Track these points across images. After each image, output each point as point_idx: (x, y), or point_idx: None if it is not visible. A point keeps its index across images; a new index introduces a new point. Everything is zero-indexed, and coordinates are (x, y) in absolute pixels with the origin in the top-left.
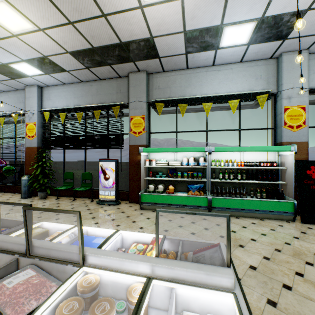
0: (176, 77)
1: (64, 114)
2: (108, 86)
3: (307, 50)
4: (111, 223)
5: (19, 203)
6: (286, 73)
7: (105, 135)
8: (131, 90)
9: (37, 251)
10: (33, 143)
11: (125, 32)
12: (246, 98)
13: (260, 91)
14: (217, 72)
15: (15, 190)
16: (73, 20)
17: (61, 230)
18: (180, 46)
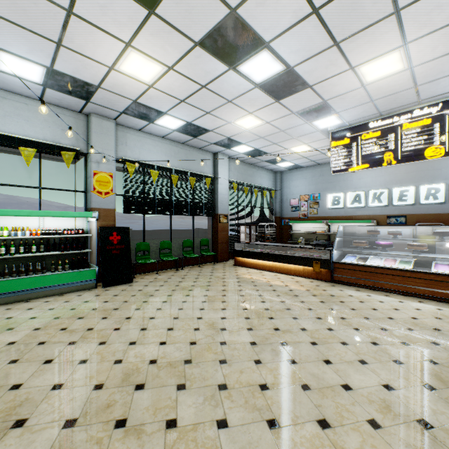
0: None
1: None
2: None
3: (115, 121)
4: None
5: None
6: (96, 135)
7: None
8: None
9: None
10: None
11: None
12: (47, 150)
13: (67, 147)
14: (2, 99)
15: None
16: None
17: None
18: None
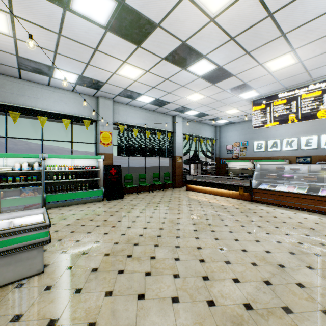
0: (6, 82)
1: None
2: None
3: (113, 100)
4: None
5: None
6: (102, 109)
7: None
8: None
9: None
10: None
11: None
12: (76, 120)
13: (86, 117)
14: (53, 92)
15: None
16: None
17: None
18: (12, 62)
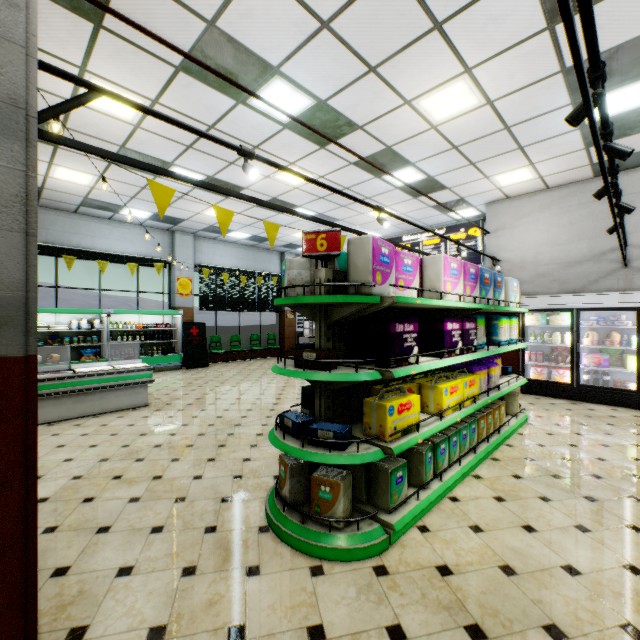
0: (57, 218)
1: None
2: None
3: (194, 234)
4: None
5: None
6: (179, 248)
7: None
8: None
9: None
10: None
11: None
12: (145, 263)
13: (158, 259)
14: (115, 228)
15: None
16: None
17: None
18: (76, 201)
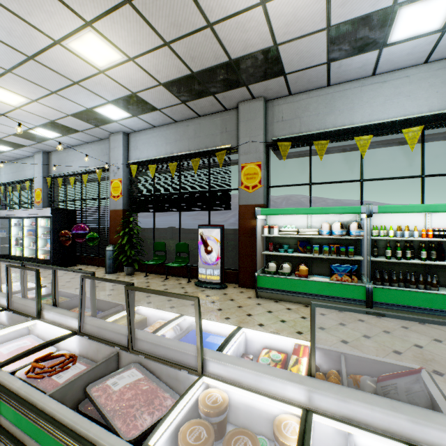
0: (310, 101)
1: (154, 167)
2: (209, 125)
3: None
4: (218, 314)
5: (120, 281)
6: None
7: (206, 192)
8: (241, 127)
9: (141, 345)
10: (119, 205)
11: (237, 44)
12: (436, 123)
13: None
14: (381, 84)
15: (98, 263)
16: (169, 40)
17: (162, 319)
18: (320, 52)
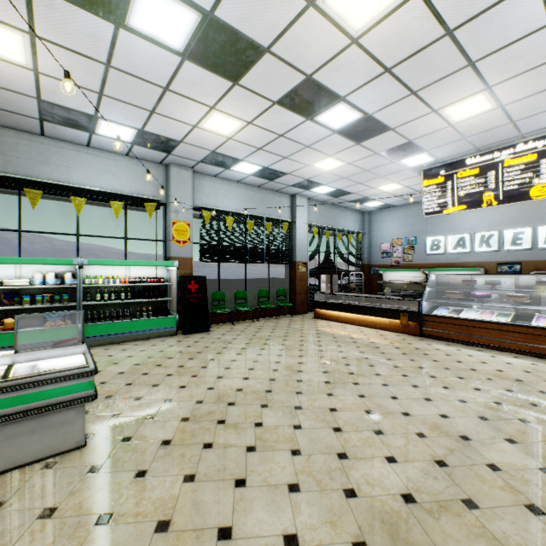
0: (20, 141)
1: None
2: None
3: (192, 169)
4: None
5: None
6: (175, 185)
7: None
8: None
9: None
10: None
11: None
12: (133, 203)
13: (149, 198)
14: (95, 157)
15: None
16: None
17: None
18: (31, 109)
